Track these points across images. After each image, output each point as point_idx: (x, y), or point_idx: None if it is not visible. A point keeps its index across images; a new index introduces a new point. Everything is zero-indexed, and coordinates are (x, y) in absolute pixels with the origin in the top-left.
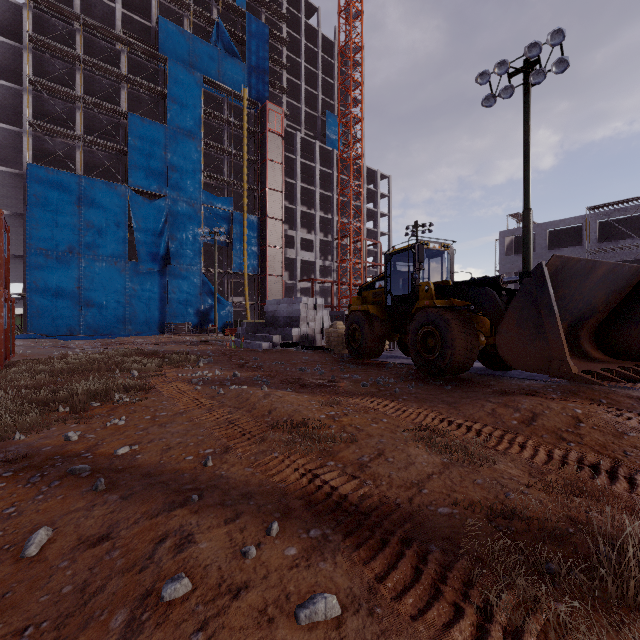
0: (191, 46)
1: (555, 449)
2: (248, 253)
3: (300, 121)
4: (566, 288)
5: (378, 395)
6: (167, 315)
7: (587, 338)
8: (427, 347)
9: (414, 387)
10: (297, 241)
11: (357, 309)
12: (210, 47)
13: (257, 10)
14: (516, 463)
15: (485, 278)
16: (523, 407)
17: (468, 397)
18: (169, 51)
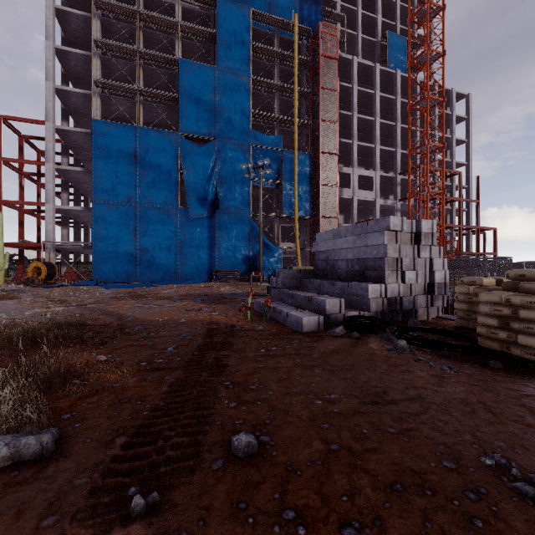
0: None
1: None
2: (299, 194)
3: (356, 50)
4: None
5: None
6: (216, 262)
7: None
8: None
9: None
10: (354, 179)
11: None
12: None
13: None
14: None
15: None
16: None
17: None
18: None
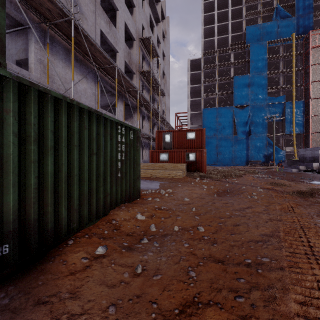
0: (261, 29)
1: None
2: (295, 122)
3: None
4: None
5: None
6: (249, 157)
7: None
8: None
9: None
10: None
11: None
12: (272, 23)
13: None
14: None
15: None
16: None
17: None
18: (250, 39)
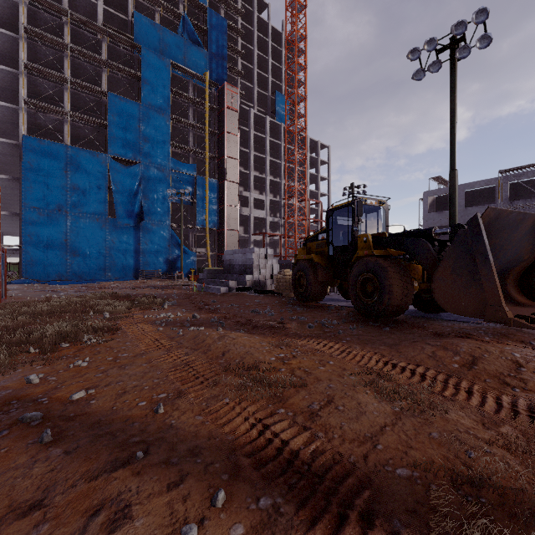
0: (161, 36)
1: (502, 396)
2: (209, 211)
3: (253, 100)
4: (497, 238)
5: (323, 336)
6: (141, 263)
7: (512, 284)
8: (366, 292)
9: (355, 329)
10: (251, 201)
11: (303, 258)
12: (177, 37)
13: (217, 6)
14: (466, 411)
15: (418, 230)
16: (462, 350)
17: (407, 339)
18: (143, 40)
